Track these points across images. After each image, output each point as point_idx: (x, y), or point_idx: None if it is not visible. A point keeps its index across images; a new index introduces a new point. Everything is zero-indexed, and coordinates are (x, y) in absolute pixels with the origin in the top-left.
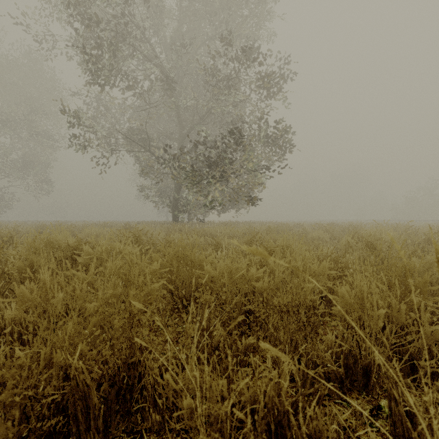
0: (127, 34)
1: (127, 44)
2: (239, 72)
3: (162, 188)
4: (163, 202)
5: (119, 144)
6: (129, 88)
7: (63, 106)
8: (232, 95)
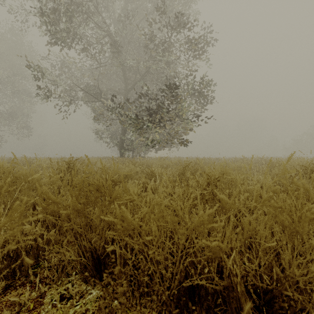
0: (80, 3)
1: (80, 12)
2: (171, 36)
3: (112, 132)
4: (113, 142)
5: (78, 97)
6: (83, 49)
7: (28, 62)
8: (166, 55)
